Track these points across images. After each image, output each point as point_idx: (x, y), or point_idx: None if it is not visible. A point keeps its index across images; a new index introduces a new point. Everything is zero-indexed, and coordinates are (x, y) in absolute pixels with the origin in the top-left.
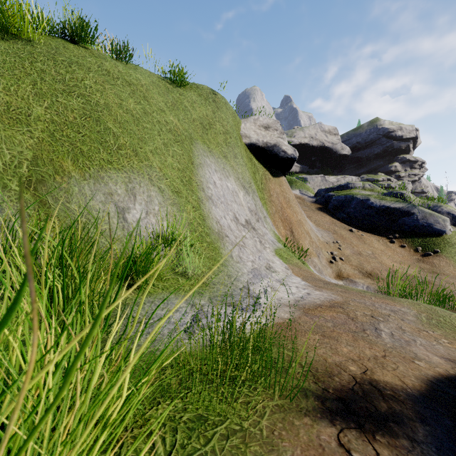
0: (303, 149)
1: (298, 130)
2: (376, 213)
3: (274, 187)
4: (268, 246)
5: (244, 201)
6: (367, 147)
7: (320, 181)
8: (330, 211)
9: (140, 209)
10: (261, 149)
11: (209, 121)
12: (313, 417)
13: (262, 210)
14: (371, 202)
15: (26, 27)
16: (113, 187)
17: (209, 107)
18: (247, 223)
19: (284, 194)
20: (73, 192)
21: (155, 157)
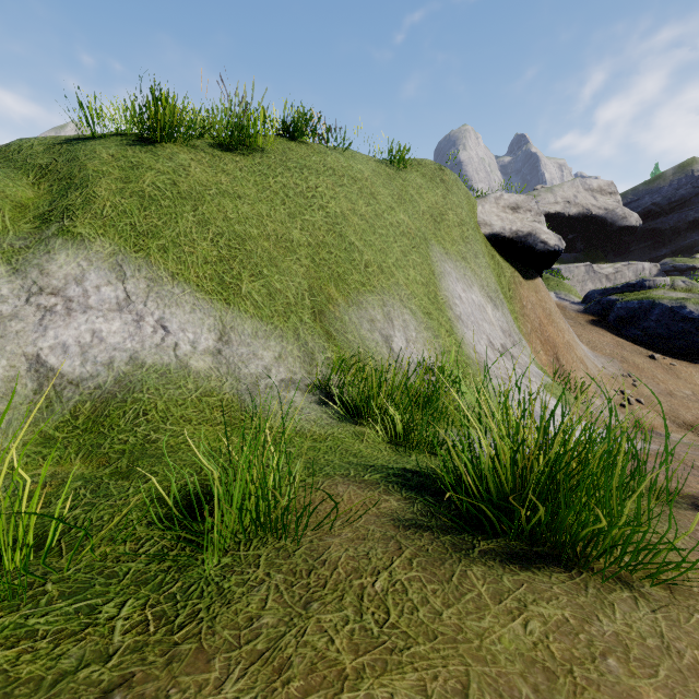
0: (553, 223)
1: (544, 191)
2: (698, 329)
3: (528, 295)
4: (534, 381)
5: (494, 319)
6: (673, 210)
7: (583, 273)
8: (611, 327)
9: (400, 337)
10: (508, 240)
11: (439, 211)
12: (692, 512)
13: (515, 329)
14: (689, 311)
15: (261, 137)
16: (372, 312)
17: (438, 190)
18: (503, 349)
19: (543, 303)
20: (345, 322)
21: (399, 271)
